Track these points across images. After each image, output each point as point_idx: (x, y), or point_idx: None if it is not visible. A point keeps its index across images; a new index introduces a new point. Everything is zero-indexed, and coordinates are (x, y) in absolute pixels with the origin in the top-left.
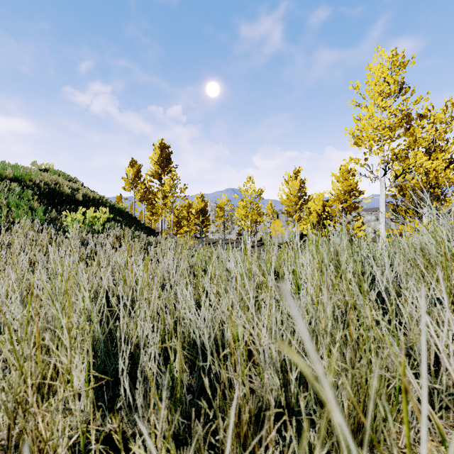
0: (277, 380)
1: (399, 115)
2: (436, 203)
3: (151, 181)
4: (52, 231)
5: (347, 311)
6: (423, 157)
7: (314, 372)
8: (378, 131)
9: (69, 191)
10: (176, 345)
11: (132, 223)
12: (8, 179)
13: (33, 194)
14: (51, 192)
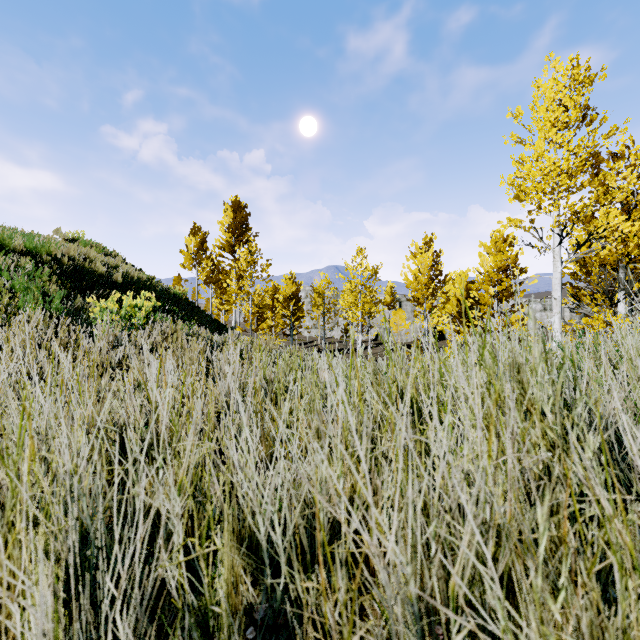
0: (417, 637)
1: (583, 155)
2: (639, 284)
3: (221, 255)
4: (26, 328)
5: (551, 485)
6: (620, 217)
7: (488, 607)
8: (551, 178)
9: (104, 269)
10: (220, 549)
11: (193, 315)
12: (17, 253)
13: (52, 274)
14: (78, 271)
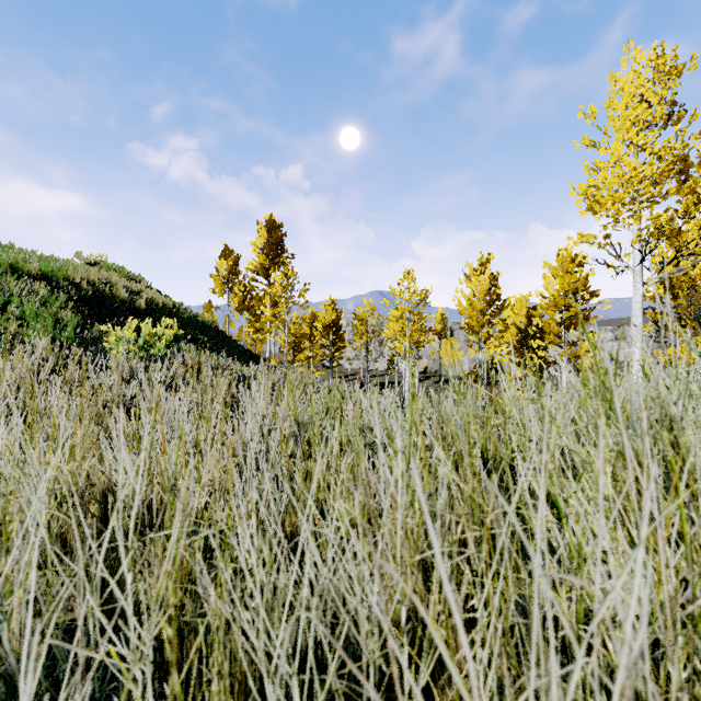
0: None
1: (670, 158)
2: None
3: (254, 279)
4: None
5: None
6: None
7: None
8: (631, 186)
9: (126, 294)
10: None
11: (223, 345)
12: (32, 277)
13: (69, 300)
14: (97, 297)
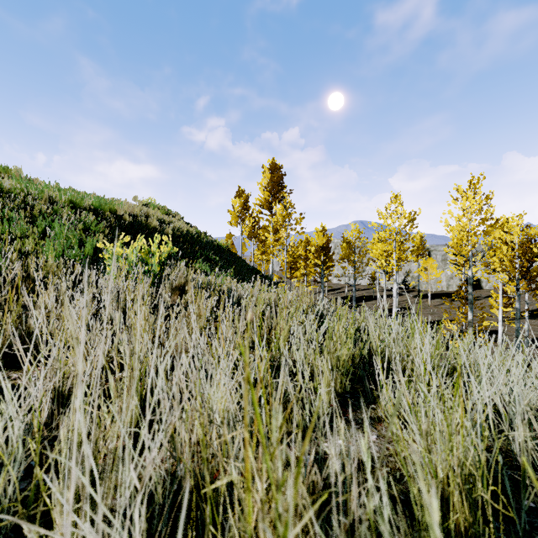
0: None
1: None
2: None
3: (260, 212)
4: None
5: None
6: None
7: None
8: None
9: (158, 223)
10: None
11: (233, 264)
12: (89, 211)
13: (109, 227)
14: (134, 225)
